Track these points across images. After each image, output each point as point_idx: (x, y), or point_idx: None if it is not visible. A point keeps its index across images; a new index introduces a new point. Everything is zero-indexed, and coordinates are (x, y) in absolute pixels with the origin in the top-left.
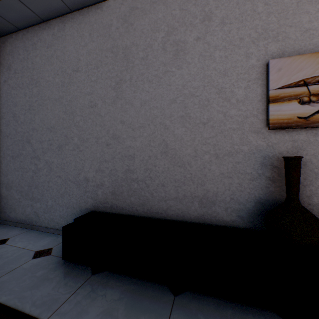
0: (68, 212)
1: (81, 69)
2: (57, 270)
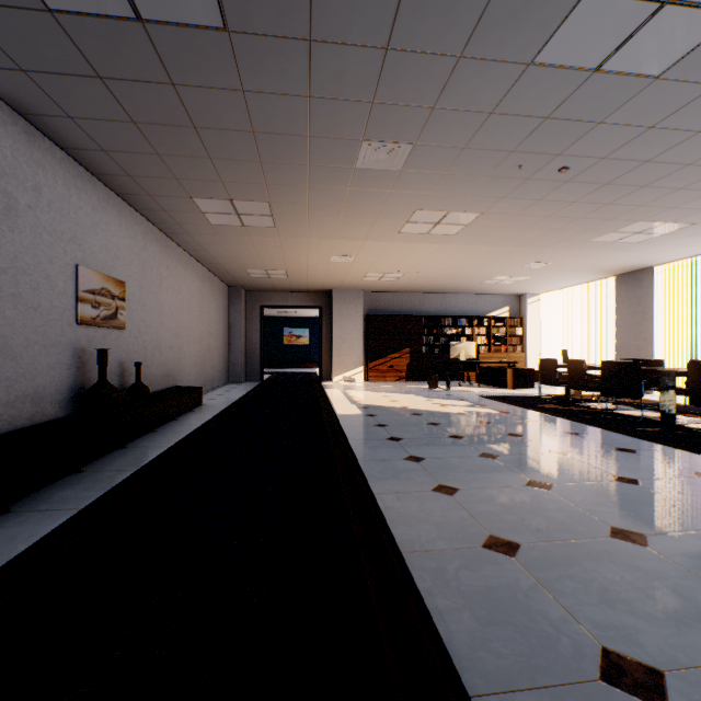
0: None
1: None
2: None
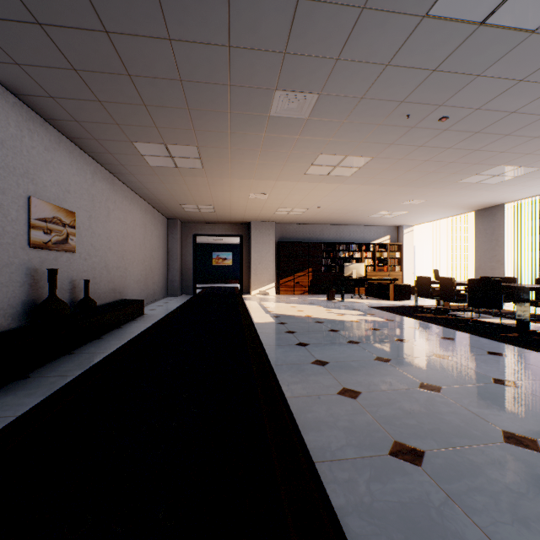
0: None
1: None
2: None
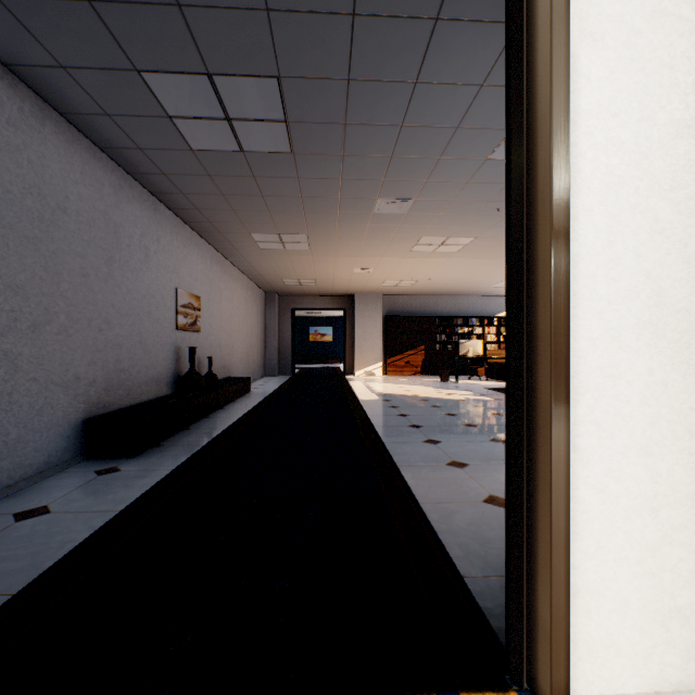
0: (50, 437)
1: (71, 212)
2: (153, 455)
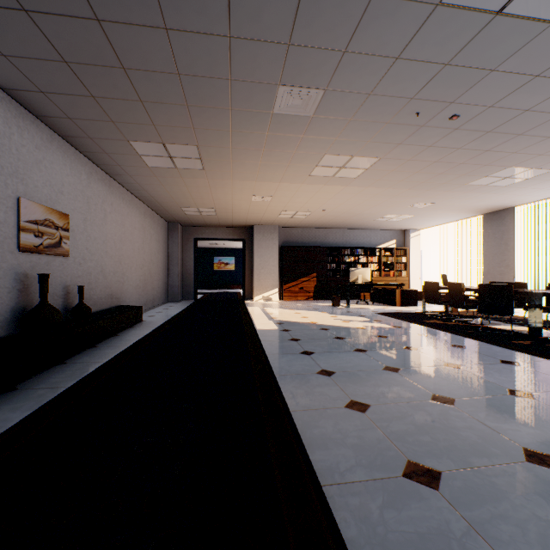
0: None
1: None
2: None
